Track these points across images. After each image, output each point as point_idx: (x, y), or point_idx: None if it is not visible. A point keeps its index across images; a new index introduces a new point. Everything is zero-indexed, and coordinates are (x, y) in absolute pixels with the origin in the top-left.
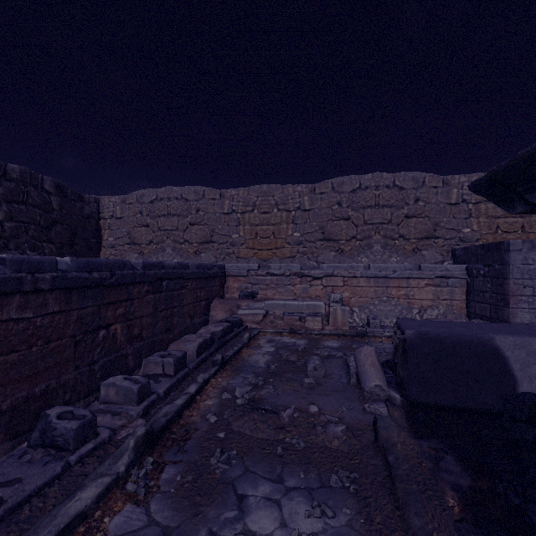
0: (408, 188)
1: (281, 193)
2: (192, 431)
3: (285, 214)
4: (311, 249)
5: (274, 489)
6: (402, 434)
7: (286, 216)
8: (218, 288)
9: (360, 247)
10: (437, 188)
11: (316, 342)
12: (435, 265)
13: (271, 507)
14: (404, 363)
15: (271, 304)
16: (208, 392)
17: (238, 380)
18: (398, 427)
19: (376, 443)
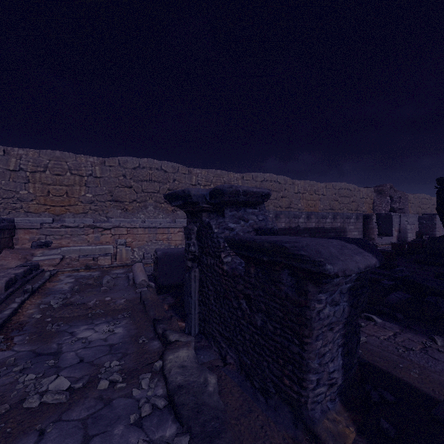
0: (169, 172)
1: (75, 160)
2: (24, 323)
3: (78, 178)
4: (101, 207)
5: (89, 326)
6: (152, 294)
7: (80, 180)
8: (7, 240)
9: (139, 207)
10: (185, 175)
11: (108, 272)
12: (183, 220)
13: (89, 330)
14: (157, 269)
15: (68, 250)
16: (26, 307)
17: (49, 298)
18: (150, 292)
19: (141, 302)
